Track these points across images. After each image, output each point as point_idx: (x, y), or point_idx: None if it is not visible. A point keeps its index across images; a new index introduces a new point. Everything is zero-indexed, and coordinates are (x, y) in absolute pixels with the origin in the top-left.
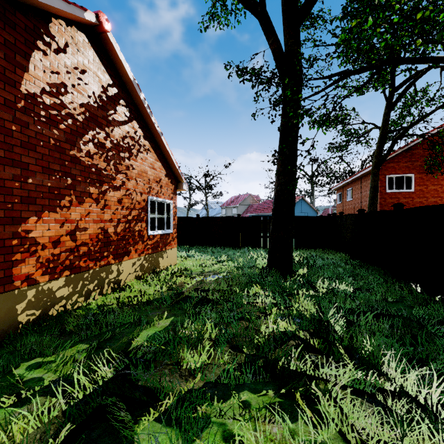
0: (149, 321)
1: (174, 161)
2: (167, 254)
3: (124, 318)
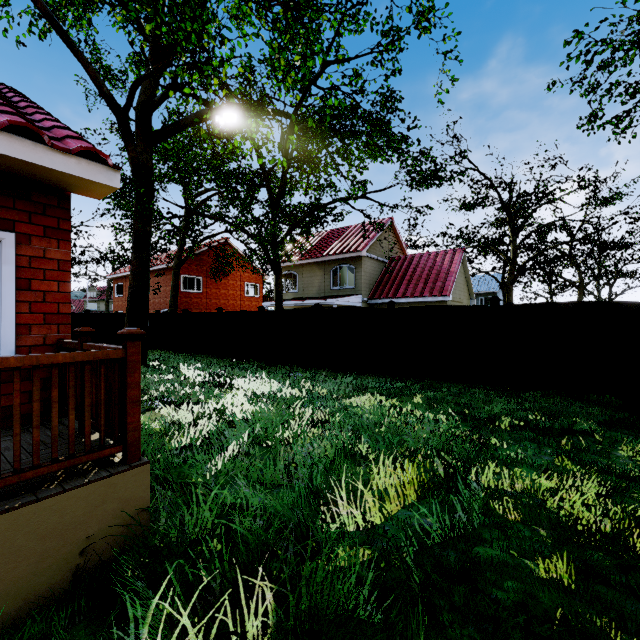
0: None
1: None
2: None
3: None
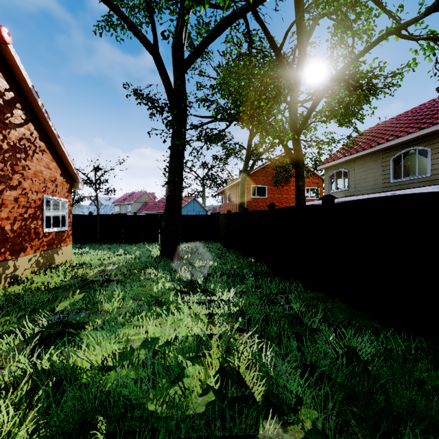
0: (63, 298)
1: (70, 162)
2: (62, 250)
3: (39, 298)
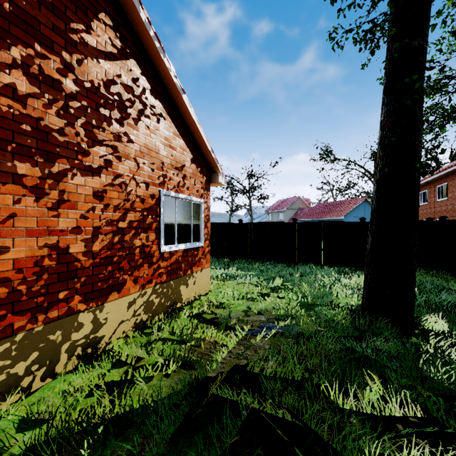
0: None
1: (204, 139)
2: (194, 278)
3: None
